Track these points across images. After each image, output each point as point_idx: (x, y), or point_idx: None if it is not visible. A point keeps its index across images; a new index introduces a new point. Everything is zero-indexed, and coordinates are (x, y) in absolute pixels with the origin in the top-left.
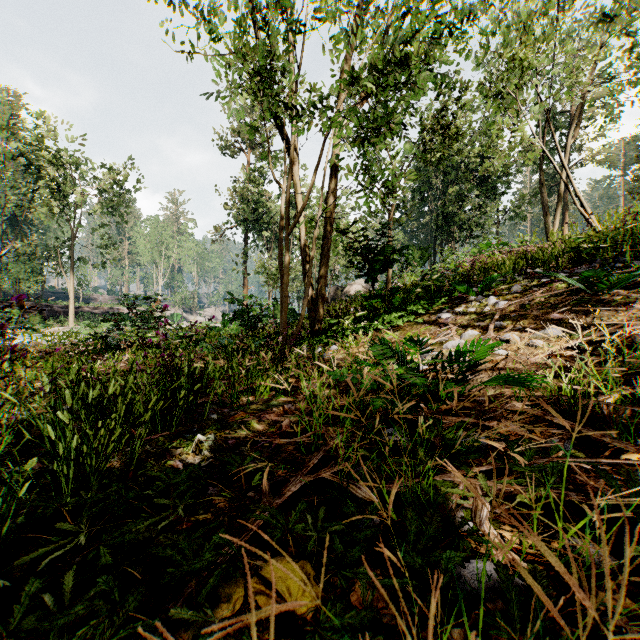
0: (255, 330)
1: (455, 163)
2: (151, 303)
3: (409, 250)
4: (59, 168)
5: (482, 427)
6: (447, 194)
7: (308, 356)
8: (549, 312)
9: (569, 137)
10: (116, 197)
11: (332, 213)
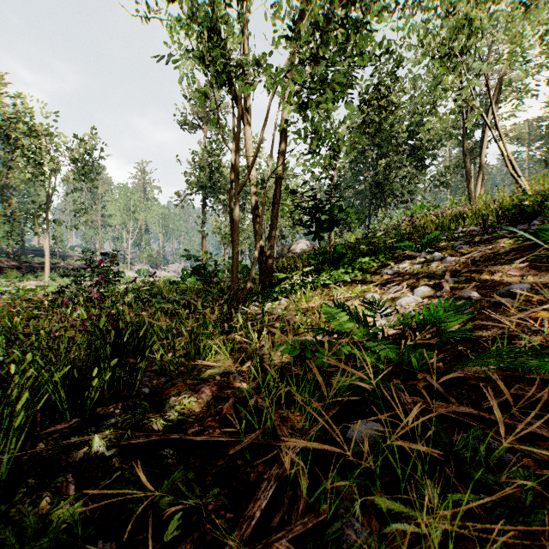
0: (210, 284)
1: (387, 137)
2: (109, 259)
3: (348, 213)
4: (35, 138)
5: (482, 419)
6: (381, 164)
7: (258, 310)
8: (505, 268)
9: (489, 113)
10: (87, 165)
11: (281, 175)
